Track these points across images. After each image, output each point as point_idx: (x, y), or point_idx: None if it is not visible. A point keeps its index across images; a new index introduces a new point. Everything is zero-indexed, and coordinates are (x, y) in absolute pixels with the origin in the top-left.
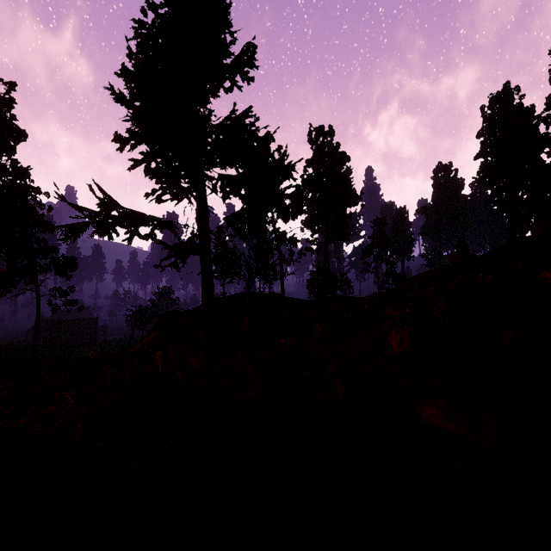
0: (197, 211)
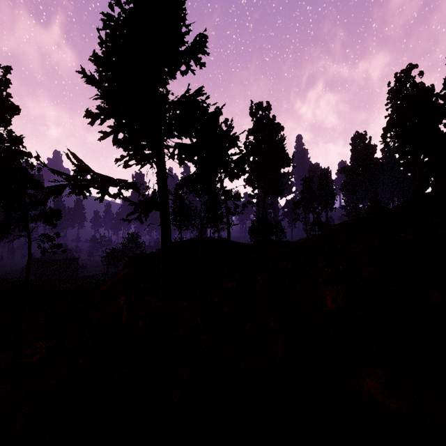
0: (157, 174)
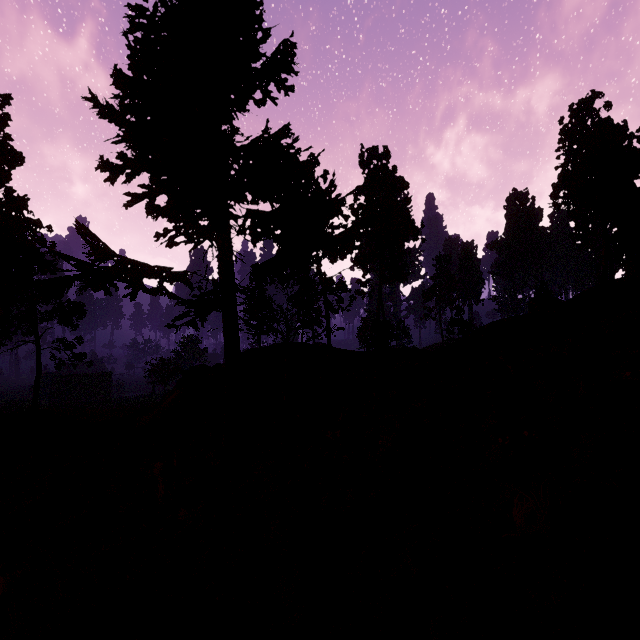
0: (219, 259)
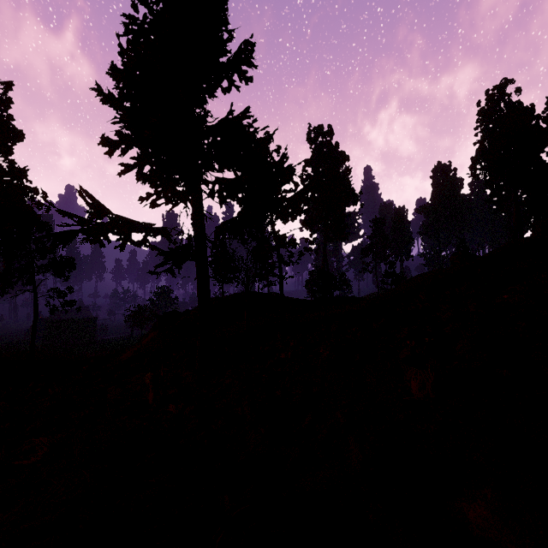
0: (193, 217)
